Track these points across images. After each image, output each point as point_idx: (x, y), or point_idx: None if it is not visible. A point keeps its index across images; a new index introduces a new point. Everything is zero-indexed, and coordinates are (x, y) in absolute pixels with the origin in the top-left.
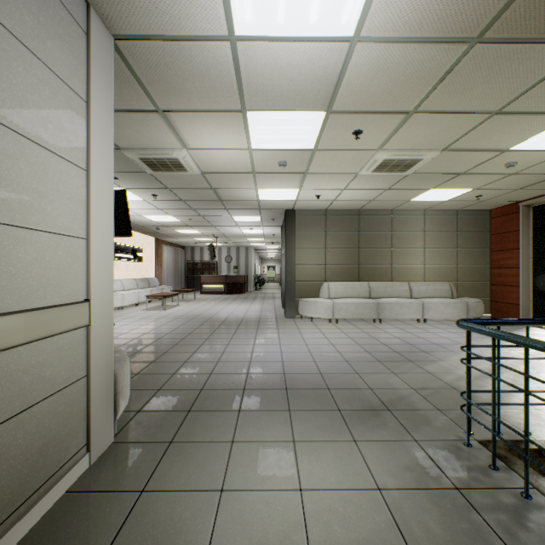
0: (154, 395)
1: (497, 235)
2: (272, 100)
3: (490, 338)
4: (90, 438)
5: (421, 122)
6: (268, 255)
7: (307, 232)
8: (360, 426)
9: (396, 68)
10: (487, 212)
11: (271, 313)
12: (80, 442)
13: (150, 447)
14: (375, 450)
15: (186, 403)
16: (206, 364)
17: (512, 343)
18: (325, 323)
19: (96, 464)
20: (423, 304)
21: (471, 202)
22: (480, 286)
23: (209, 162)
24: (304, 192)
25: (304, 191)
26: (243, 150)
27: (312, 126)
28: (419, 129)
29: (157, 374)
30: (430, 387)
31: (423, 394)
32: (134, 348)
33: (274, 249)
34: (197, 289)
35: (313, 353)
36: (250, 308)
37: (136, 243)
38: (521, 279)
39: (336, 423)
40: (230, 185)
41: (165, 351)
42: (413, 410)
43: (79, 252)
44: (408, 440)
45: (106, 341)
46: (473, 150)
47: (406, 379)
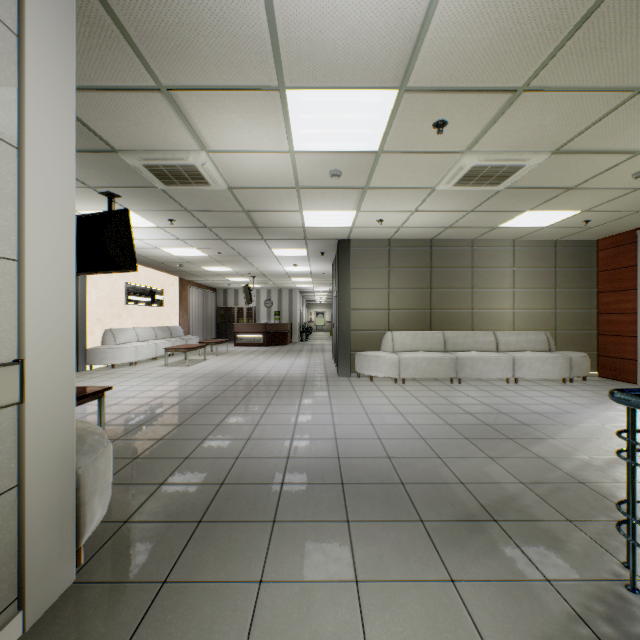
0: (153, 493)
1: (607, 272)
2: (323, 70)
3: (606, 405)
4: (25, 588)
5: (531, 106)
6: (316, 298)
7: (366, 269)
8: (457, 551)
9: (509, 9)
10: (593, 243)
11: (320, 370)
12: (3, 597)
13: (129, 593)
14: (487, 601)
15: (196, 507)
16: (232, 442)
17: (638, 412)
18: (389, 383)
19: (35, 629)
20: (514, 359)
21: (575, 229)
22: (585, 336)
23: (237, 171)
24: (363, 215)
25: (363, 214)
26: (282, 153)
27: (377, 114)
28: (526, 119)
29: (164, 458)
30: (546, 480)
31: (540, 493)
32: (140, 419)
33: (324, 292)
34: (230, 340)
35: (377, 427)
36: (294, 364)
37: (155, 284)
38: (639, 328)
39: (420, 546)
40: (267, 205)
41: (180, 423)
42: (531, 520)
43: (1, 281)
44: (536, 580)
45: (60, 424)
46: (594, 152)
47: (510, 467)
